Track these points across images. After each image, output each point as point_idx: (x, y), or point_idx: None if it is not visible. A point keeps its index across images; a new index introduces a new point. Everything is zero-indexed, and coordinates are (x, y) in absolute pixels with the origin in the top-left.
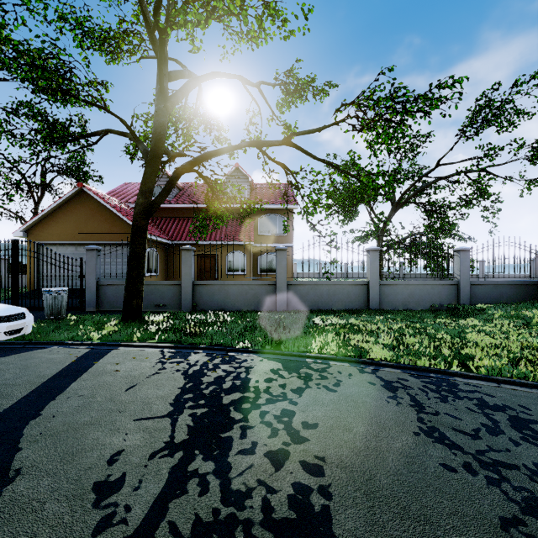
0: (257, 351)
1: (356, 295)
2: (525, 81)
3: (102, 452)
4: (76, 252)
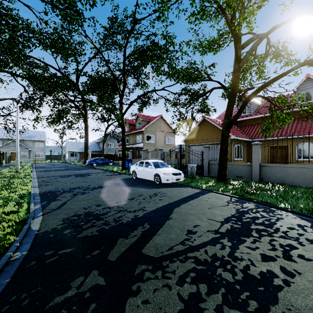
0: (294, 212)
1: None
2: None
3: (192, 223)
4: (202, 148)
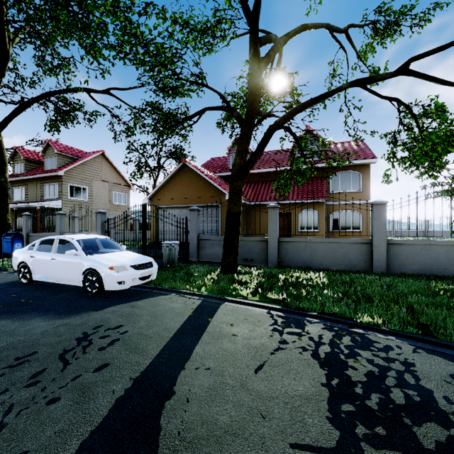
0: (396, 333)
1: None
2: None
3: None
4: (181, 213)
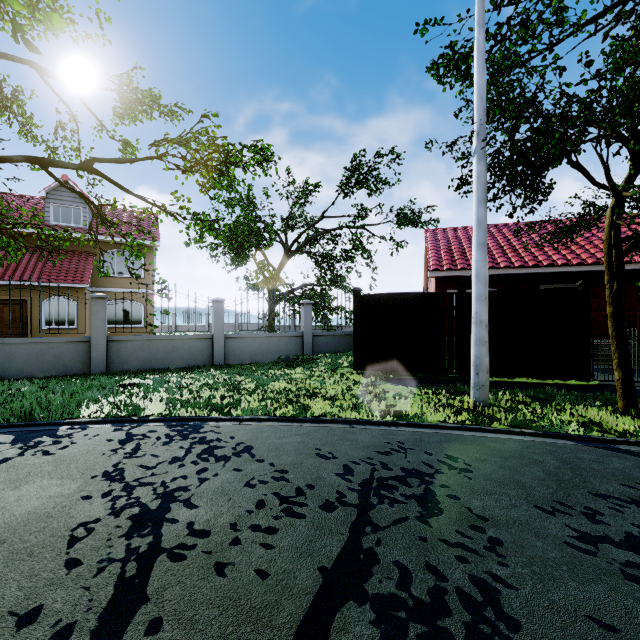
0: None
1: (200, 350)
2: (383, 155)
3: None
4: None
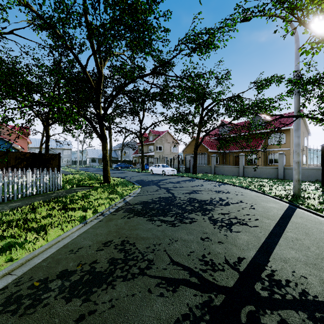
0: (206, 179)
1: (273, 172)
2: None
3: (172, 180)
4: None
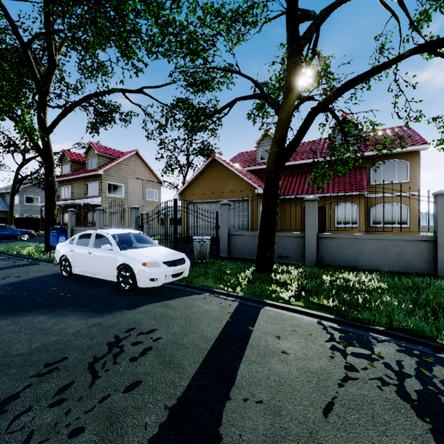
0: None
1: None
2: None
3: None
4: (210, 208)
